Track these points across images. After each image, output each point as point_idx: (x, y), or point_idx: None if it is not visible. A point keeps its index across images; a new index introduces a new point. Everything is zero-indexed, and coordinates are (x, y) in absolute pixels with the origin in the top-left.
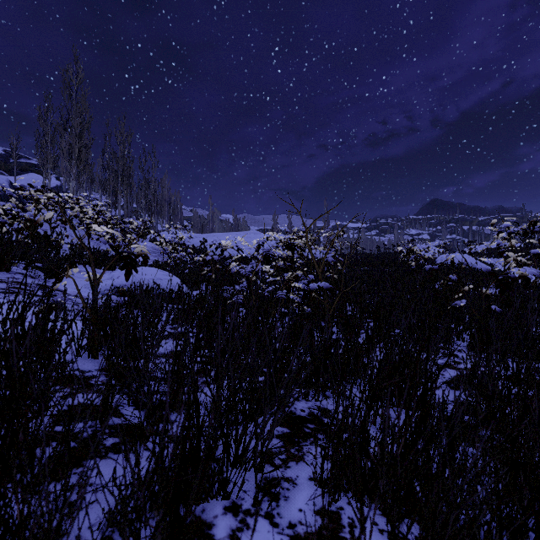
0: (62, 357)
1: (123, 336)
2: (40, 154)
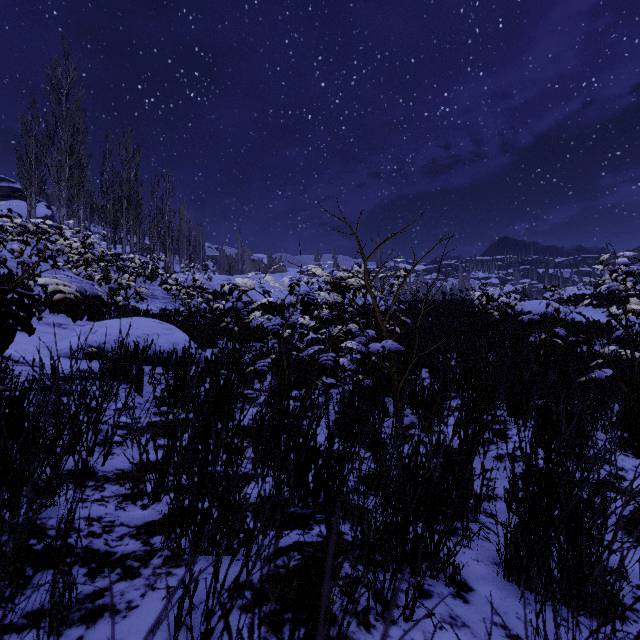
0: None
1: None
2: (21, 175)
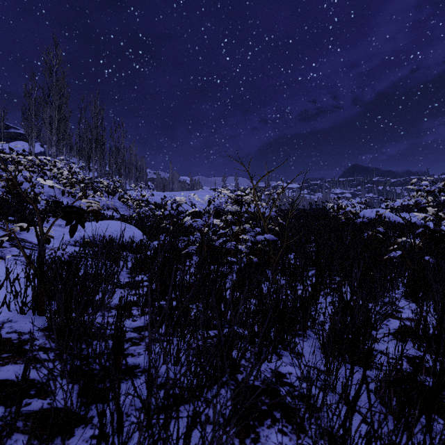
0: (3, 316)
1: (62, 296)
2: (25, 125)
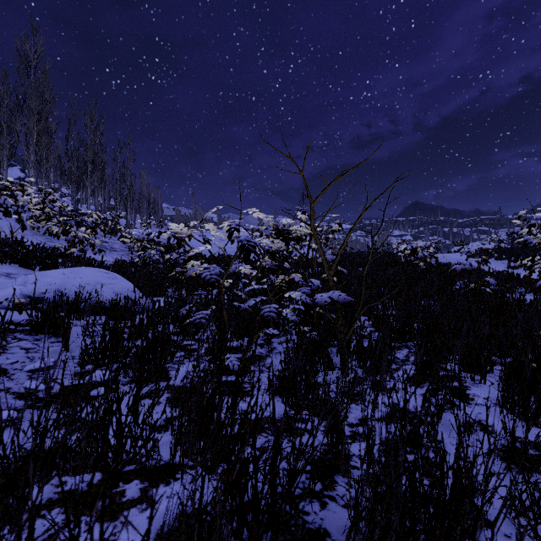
0: None
1: None
2: None
